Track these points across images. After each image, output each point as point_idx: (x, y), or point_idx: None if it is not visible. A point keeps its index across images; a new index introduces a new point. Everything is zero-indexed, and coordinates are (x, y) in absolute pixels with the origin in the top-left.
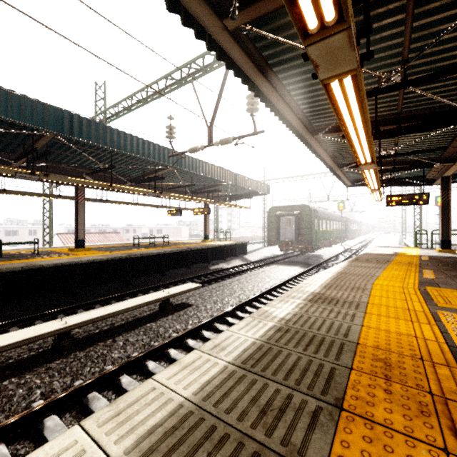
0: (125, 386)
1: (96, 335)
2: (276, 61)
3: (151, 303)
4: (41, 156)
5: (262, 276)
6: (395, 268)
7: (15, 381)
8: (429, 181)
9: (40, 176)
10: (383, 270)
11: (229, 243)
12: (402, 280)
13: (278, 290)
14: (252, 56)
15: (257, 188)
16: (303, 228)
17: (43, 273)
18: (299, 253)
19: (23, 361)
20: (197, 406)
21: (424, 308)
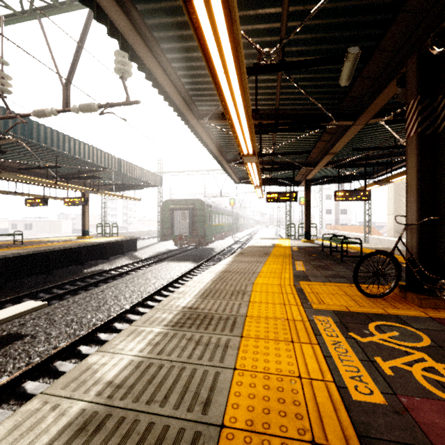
0: None
1: None
2: None
3: None
4: None
5: (147, 277)
6: (274, 261)
7: None
8: (296, 183)
9: None
10: (263, 265)
11: (114, 239)
12: (279, 275)
13: (163, 293)
14: None
15: (148, 178)
16: (197, 222)
17: None
18: (194, 247)
19: None
20: None
21: (302, 313)
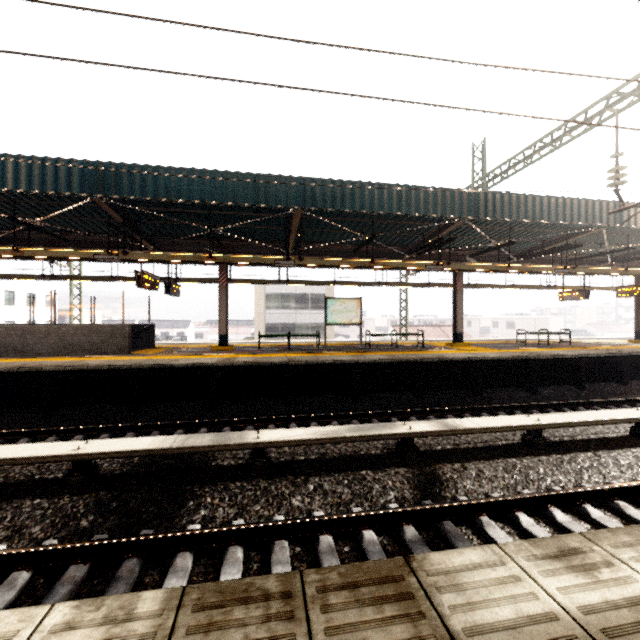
0: None
1: (559, 443)
2: None
3: (628, 421)
4: (439, 244)
5: None
6: None
7: (517, 462)
8: None
9: (443, 266)
10: None
11: None
12: None
13: None
14: None
15: None
16: None
17: (451, 366)
18: None
19: (504, 447)
20: None
21: None
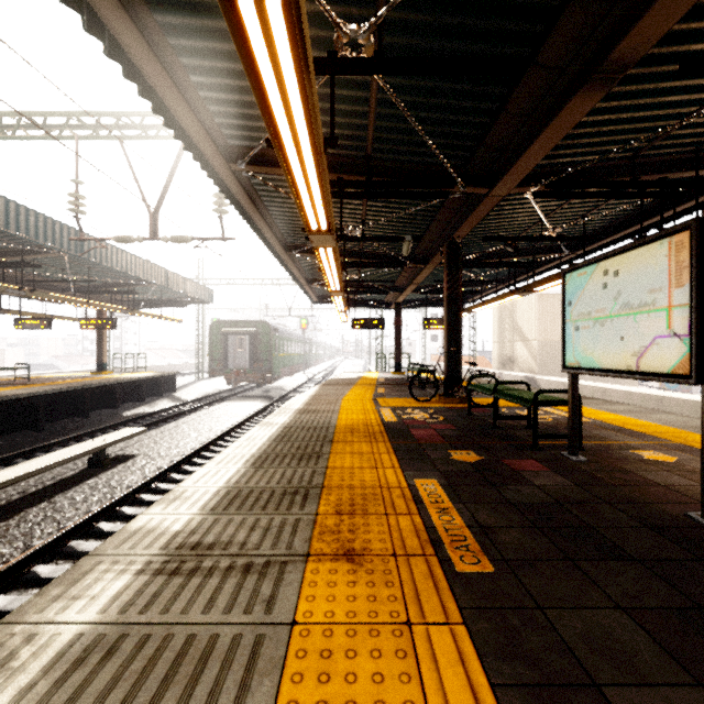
0: (109, 530)
1: (7, 505)
2: (263, 189)
3: (86, 454)
4: None
5: (217, 415)
6: (358, 389)
7: None
8: (387, 305)
9: None
10: (349, 391)
11: (150, 374)
12: (362, 396)
13: (244, 428)
14: (243, 183)
15: (197, 293)
16: (260, 352)
17: None
18: (254, 386)
19: None
20: (262, 453)
21: (373, 408)
